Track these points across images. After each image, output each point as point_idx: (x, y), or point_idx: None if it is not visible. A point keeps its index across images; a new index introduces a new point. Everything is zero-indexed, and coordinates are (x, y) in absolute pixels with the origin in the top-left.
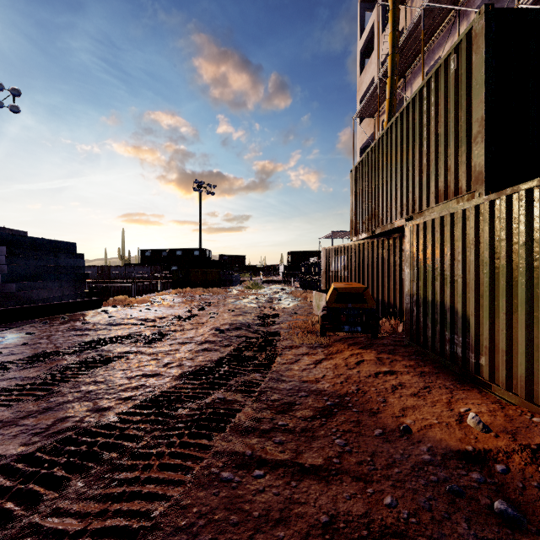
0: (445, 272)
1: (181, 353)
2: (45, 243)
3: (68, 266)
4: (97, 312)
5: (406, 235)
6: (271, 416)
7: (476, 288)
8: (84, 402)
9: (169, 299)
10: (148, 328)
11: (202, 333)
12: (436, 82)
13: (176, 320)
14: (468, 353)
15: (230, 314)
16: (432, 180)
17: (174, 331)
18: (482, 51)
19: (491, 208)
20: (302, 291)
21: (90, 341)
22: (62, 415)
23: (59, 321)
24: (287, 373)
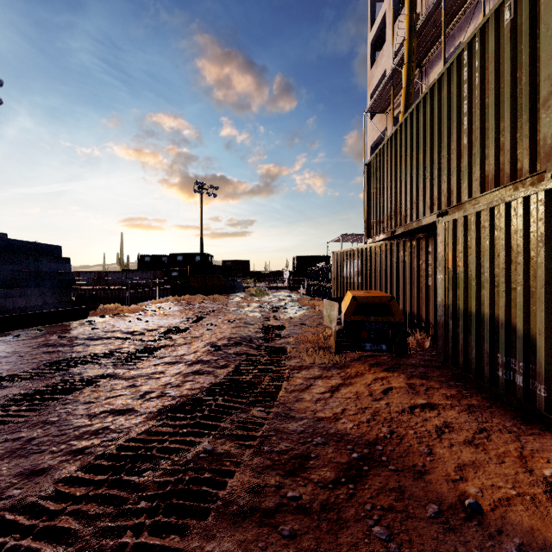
0: (497, 278)
1: (167, 376)
2: (24, 246)
3: (51, 271)
4: (81, 323)
5: (438, 234)
6: (277, 481)
7: (547, 298)
8: (17, 459)
9: (165, 308)
10: (134, 343)
11: (194, 350)
12: (482, 41)
13: (168, 332)
14: (533, 384)
15: (230, 325)
16: (476, 164)
17: (163, 346)
18: None
19: None
20: (309, 298)
21: (60, 360)
22: None
23: (34, 333)
24: (296, 405)
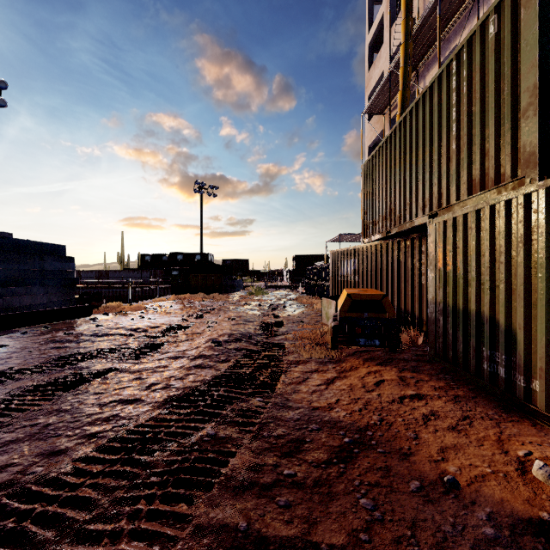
0: (482, 277)
1: (170, 370)
2: (29, 245)
3: (56, 270)
4: (85, 320)
5: (430, 234)
6: (274, 461)
7: (526, 295)
8: (36, 442)
9: (166, 306)
10: (137, 339)
11: (196, 346)
12: (469, 52)
13: (170, 329)
14: (514, 375)
15: (230, 323)
16: (464, 169)
17: (166, 342)
18: (534, 3)
19: (549, 196)
20: (308, 297)
21: (68, 355)
22: (1, 462)
23: (40, 330)
24: (293, 396)
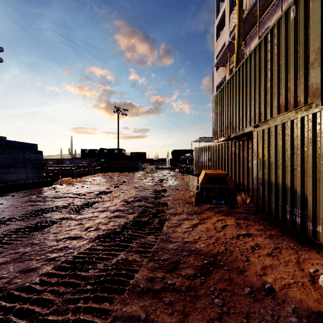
0: (286, 163)
1: (99, 219)
2: (16, 144)
3: (32, 158)
4: (49, 188)
5: (254, 137)
6: (162, 275)
7: (313, 174)
8: (18, 263)
9: (97, 180)
10: (80, 200)
11: (115, 204)
12: (278, 28)
13: (99, 194)
14: (306, 222)
15: (135, 190)
16: (275, 98)
17: (97, 202)
18: None
19: None
20: (181, 174)
21: (38, 210)
22: None
23: (22, 194)
24: (173, 235)
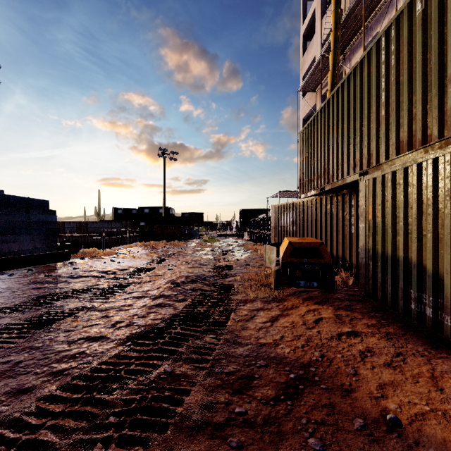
0: (410, 227)
1: (134, 309)
2: (17, 200)
3: (40, 221)
4: (64, 264)
5: (360, 190)
6: (226, 398)
7: None
8: (6, 380)
9: (134, 251)
10: (107, 281)
11: (158, 286)
12: (397, 29)
13: (136, 272)
14: (441, 315)
15: (187, 266)
16: (392, 132)
17: (131, 283)
18: None
19: None
20: (252, 244)
21: (45, 295)
22: None
23: (25, 273)
24: (242, 333)
